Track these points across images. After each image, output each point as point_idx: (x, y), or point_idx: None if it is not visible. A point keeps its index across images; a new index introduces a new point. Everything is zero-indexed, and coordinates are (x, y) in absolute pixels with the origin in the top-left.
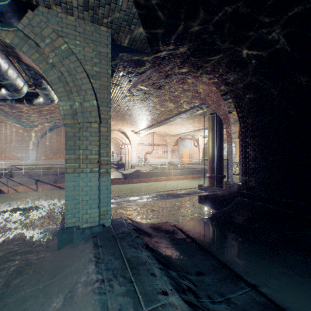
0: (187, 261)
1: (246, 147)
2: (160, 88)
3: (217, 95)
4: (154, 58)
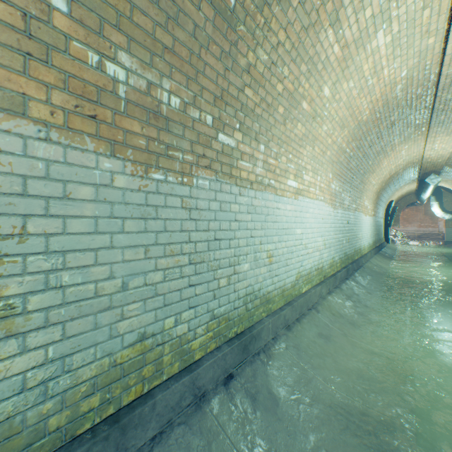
0: None
1: None
2: None
3: None
4: None
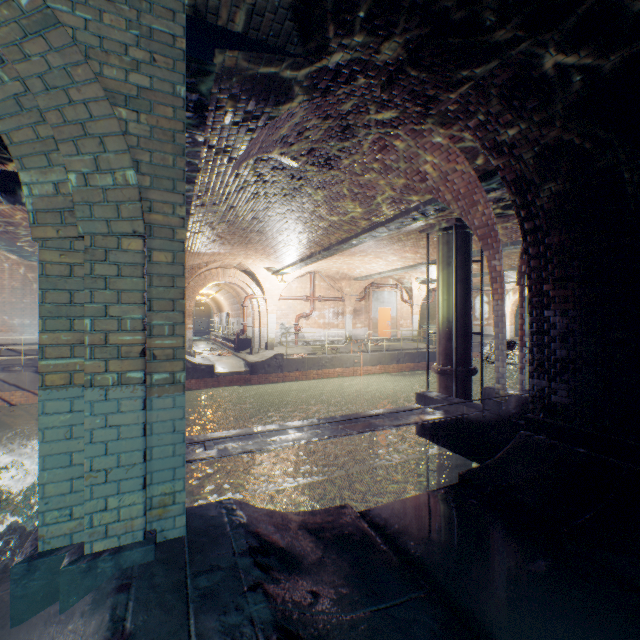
0: None
1: (543, 306)
2: (328, 162)
3: (469, 179)
4: (311, 72)
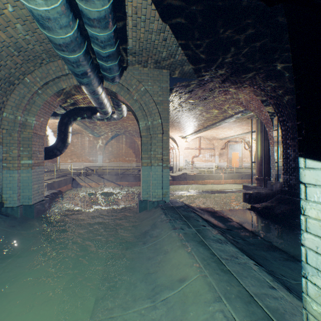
0: (222, 224)
1: (287, 148)
2: (205, 99)
3: (258, 103)
4: (199, 81)
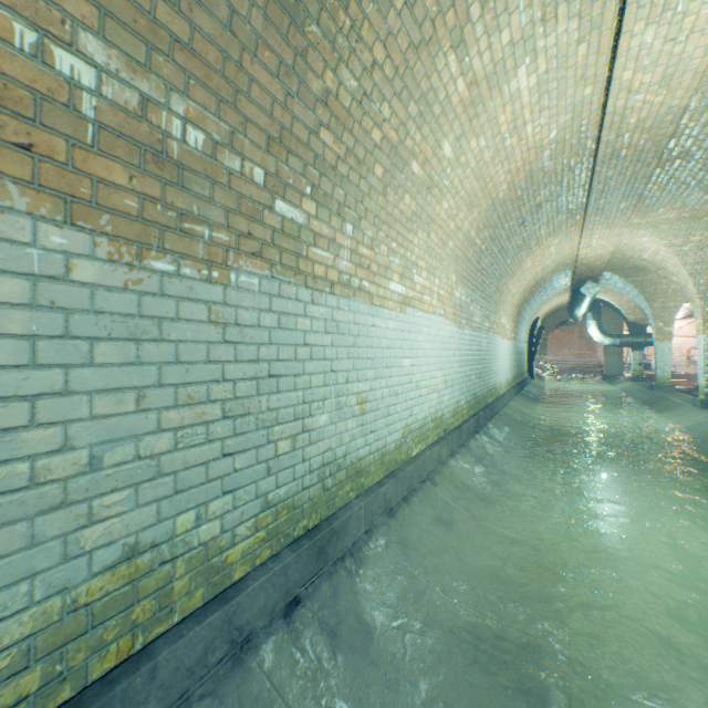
0: None
1: None
2: None
3: None
4: None
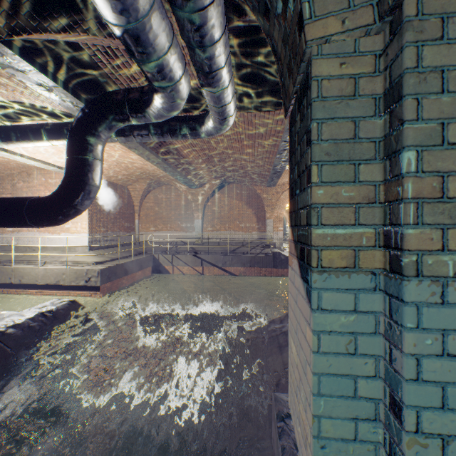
0: None
1: None
2: None
3: None
4: None
